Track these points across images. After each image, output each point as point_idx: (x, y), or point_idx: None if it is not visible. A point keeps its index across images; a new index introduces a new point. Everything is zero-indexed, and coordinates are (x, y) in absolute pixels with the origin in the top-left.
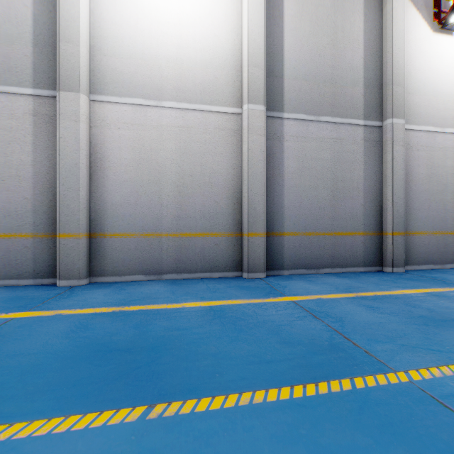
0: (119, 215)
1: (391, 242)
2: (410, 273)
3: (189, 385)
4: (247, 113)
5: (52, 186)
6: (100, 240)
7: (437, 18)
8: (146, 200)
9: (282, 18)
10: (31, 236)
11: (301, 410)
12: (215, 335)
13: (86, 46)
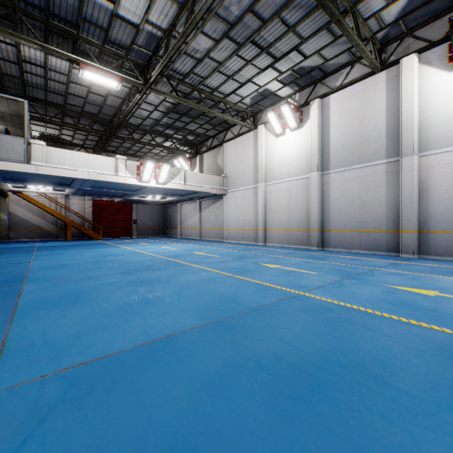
0: (439, 220)
1: None
2: None
3: None
4: None
5: (396, 206)
6: (425, 234)
7: None
8: None
9: None
10: (384, 231)
11: None
12: None
13: (416, 129)
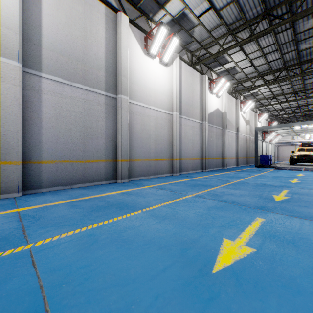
0: None
1: (120, 166)
2: (129, 182)
3: None
4: (0, 64)
5: None
6: None
7: (146, 48)
8: None
9: (40, 2)
10: None
11: None
12: None
13: None
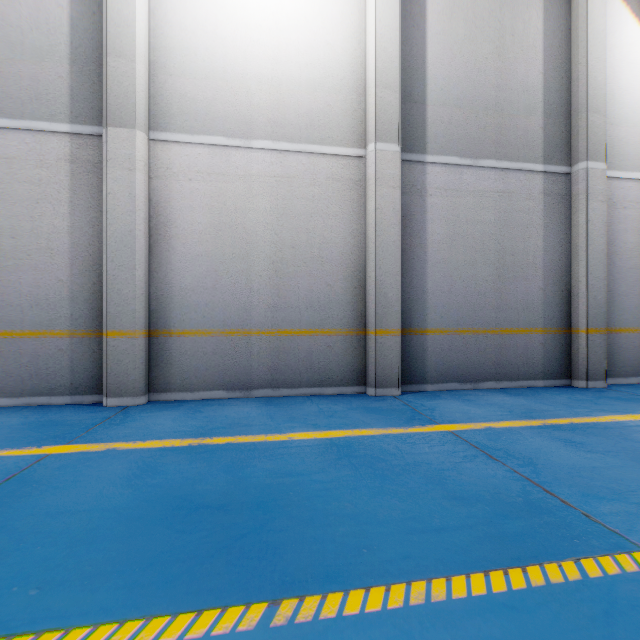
0: (191, 304)
1: (584, 344)
2: (613, 389)
3: (325, 567)
4: (375, 156)
5: (97, 264)
6: (164, 340)
7: None
8: (229, 282)
9: (424, 16)
10: (67, 335)
11: (511, 614)
12: (347, 485)
13: (144, 62)
